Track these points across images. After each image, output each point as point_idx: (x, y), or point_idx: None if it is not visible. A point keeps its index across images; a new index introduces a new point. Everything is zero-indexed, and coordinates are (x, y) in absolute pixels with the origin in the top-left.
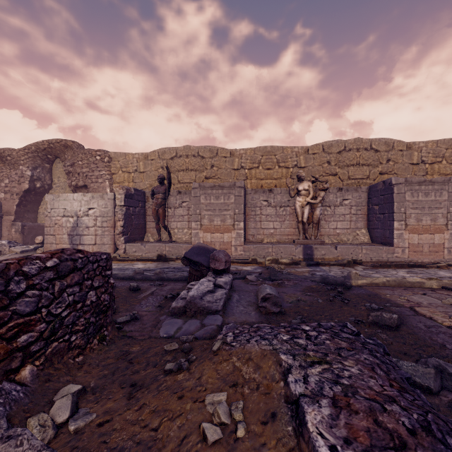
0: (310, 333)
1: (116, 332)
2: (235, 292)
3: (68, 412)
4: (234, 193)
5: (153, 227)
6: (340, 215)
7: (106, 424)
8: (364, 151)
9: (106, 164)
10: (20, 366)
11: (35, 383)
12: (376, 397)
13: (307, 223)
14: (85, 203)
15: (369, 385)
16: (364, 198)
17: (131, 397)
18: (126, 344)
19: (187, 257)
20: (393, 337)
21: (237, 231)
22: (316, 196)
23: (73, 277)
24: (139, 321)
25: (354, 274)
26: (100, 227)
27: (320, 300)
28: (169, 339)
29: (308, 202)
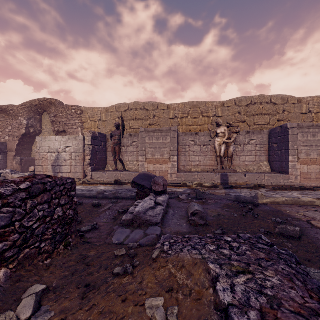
0: (232, 244)
1: (79, 239)
2: (171, 208)
3: (31, 310)
4: (170, 135)
5: (112, 160)
6: (248, 151)
7: None
8: (265, 104)
9: (79, 115)
10: None
11: (8, 283)
12: (301, 310)
13: (223, 157)
14: (64, 143)
15: (291, 297)
16: (266, 139)
17: (85, 296)
18: (86, 249)
19: (135, 182)
20: (297, 246)
21: (172, 163)
22: (230, 137)
23: (43, 197)
24: (98, 230)
25: (260, 195)
26: (74, 160)
27: (236, 215)
28: (119, 245)
29: (224, 142)
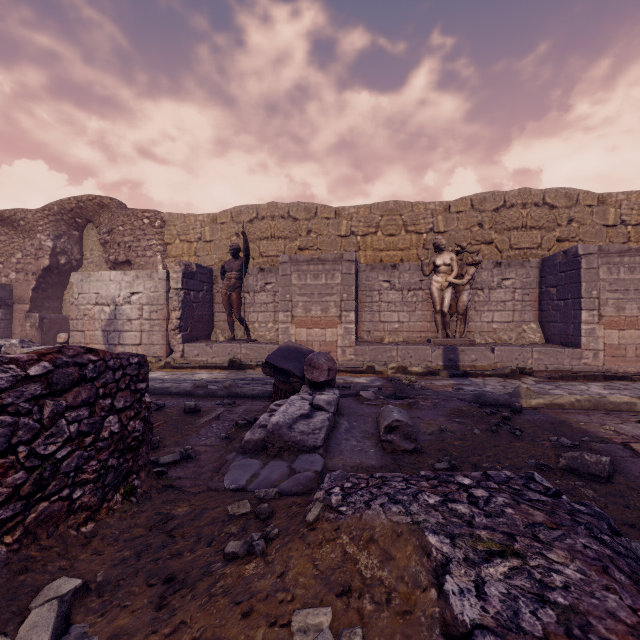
0: (475, 493)
1: (155, 481)
2: (343, 417)
3: (48, 635)
4: (340, 270)
5: (224, 319)
6: (498, 301)
7: None
8: (533, 207)
9: (158, 230)
10: None
11: (1, 575)
12: (633, 639)
13: (449, 314)
14: (127, 286)
15: (608, 609)
16: (535, 277)
17: (164, 604)
18: (169, 501)
19: (270, 363)
20: (605, 496)
21: (345, 325)
22: (463, 274)
23: (79, 394)
24: (193, 462)
25: (524, 390)
26: (148, 320)
27: (476, 430)
28: (237, 493)
29: (450, 282)
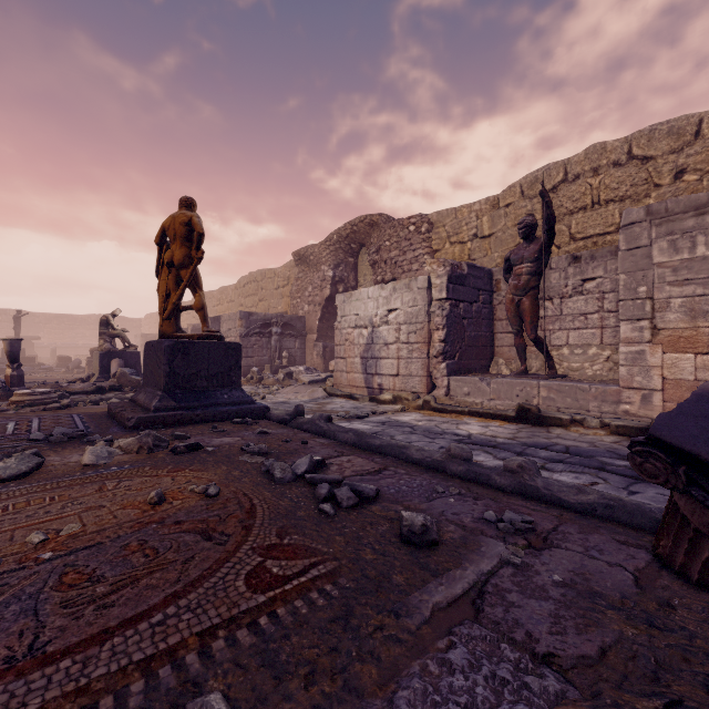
0: None
1: None
2: None
3: None
4: None
5: (509, 343)
6: None
7: None
8: None
9: (424, 236)
10: None
11: None
12: None
13: None
14: (384, 302)
15: None
16: None
17: None
18: None
19: (677, 445)
20: None
21: None
22: None
23: None
24: None
25: None
26: (405, 344)
27: None
28: None
29: None
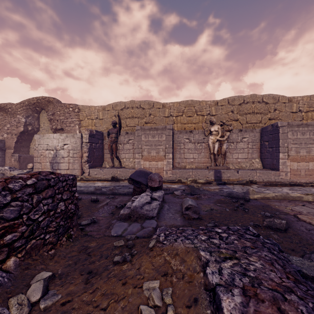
0: (222, 235)
1: (80, 232)
2: (166, 203)
3: (40, 293)
4: (165, 133)
5: (109, 157)
6: (241, 148)
7: (68, 304)
8: (257, 103)
9: (76, 113)
10: (6, 258)
11: (17, 270)
12: (277, 287)
13: (217, 154)
14: (62, 141)
15: (270, 278)
16: (258, 137)
17: (88, 282)
18: (87, 241)
19: (132, 178)
20: (282, 238)
21: (167, 160)
22: (223, 135)
23: (47, 192)
24: (97, 224)
25: (251, 190)
26: (72, 157)
27: (227, 209)
28: (117, 237)
29: (217, 139)
